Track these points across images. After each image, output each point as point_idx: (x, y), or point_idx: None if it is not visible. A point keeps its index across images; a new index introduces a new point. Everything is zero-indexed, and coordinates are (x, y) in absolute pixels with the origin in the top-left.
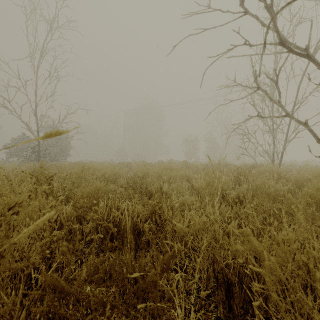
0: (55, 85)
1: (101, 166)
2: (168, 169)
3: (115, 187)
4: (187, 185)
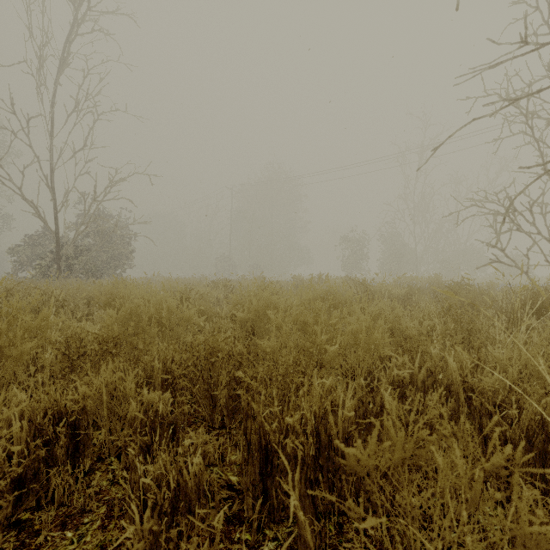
0: (91, 129)
1: (119, 295)
2: (324, 300)
3: (126, 389)
4: (411, 370)
